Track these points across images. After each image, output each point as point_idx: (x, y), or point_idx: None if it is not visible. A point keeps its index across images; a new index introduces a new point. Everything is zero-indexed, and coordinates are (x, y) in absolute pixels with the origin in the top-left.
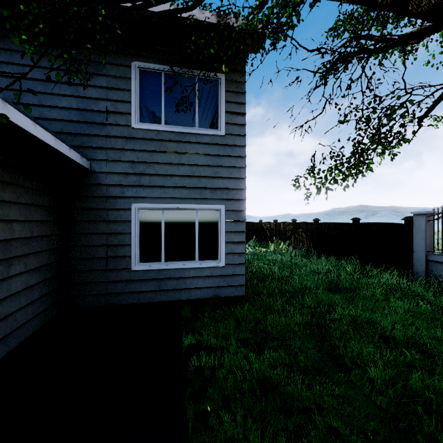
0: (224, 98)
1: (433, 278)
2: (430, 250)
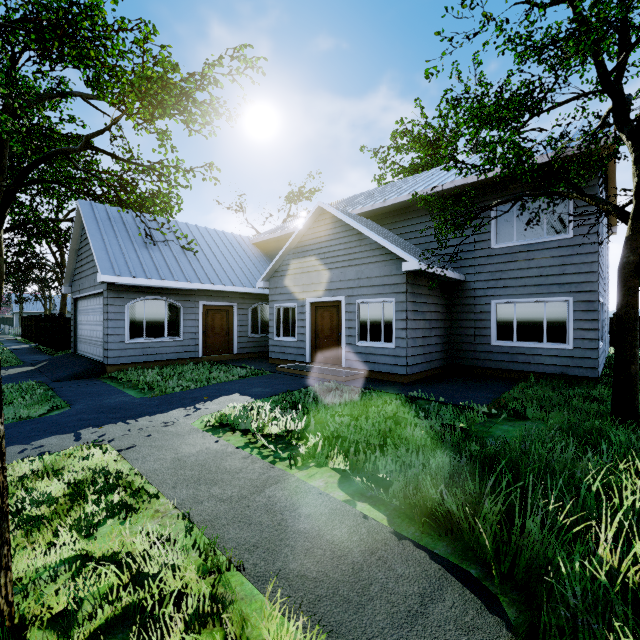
0: (572, 206)
1: None
2: None
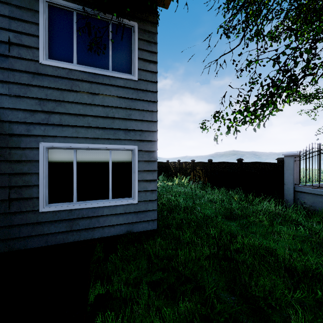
0: (137, 45)
1: (300, 205)
2: (296, 183)
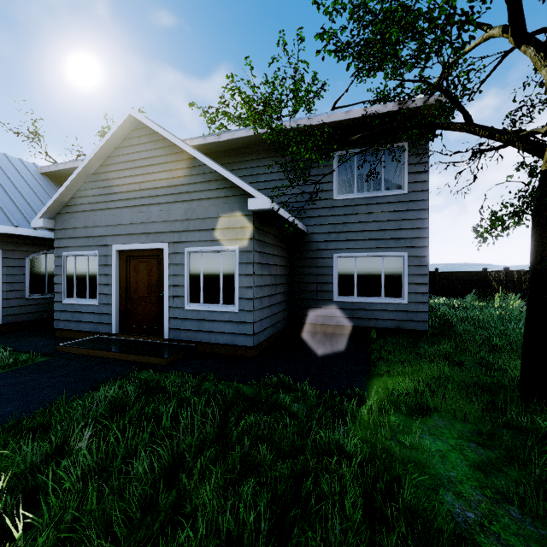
0: (407, 162)
1: None
2: None
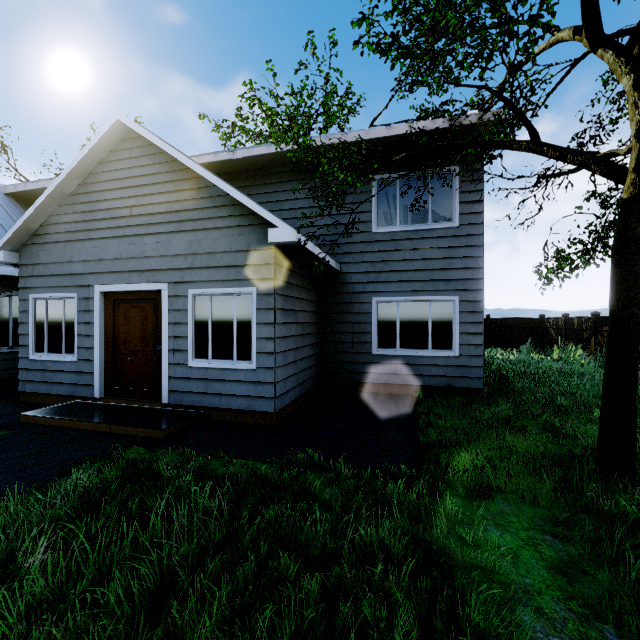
0: (459, 189)
1: None
2: None
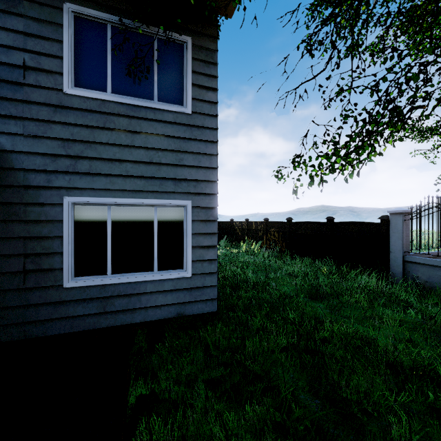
0: (191, 67)
1: (411, 280)
2: (407, 251)
